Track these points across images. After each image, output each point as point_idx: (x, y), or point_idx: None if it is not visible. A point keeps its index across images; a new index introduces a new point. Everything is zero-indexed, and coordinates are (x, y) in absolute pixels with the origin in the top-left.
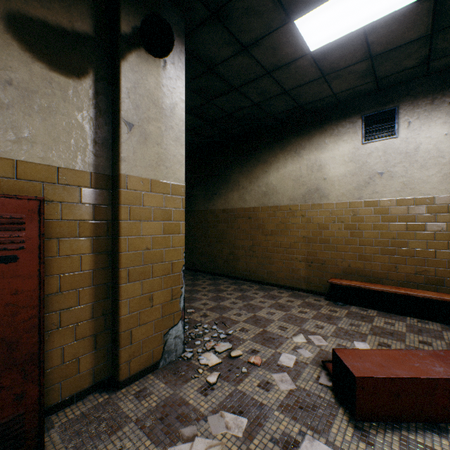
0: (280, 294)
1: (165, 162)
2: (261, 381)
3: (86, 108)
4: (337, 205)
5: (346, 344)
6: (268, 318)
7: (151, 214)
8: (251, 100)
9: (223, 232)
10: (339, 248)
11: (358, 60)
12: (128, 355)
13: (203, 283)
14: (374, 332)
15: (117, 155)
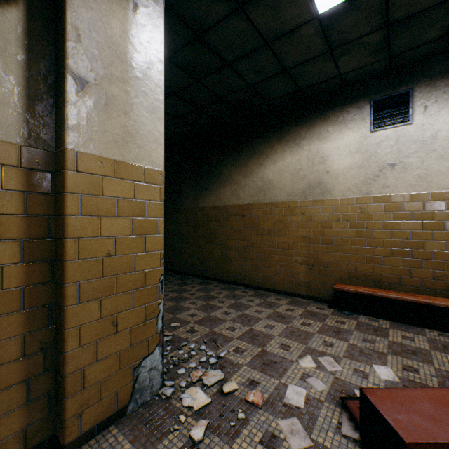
0: (278, 301)
1: (136, 139)
2: (264, 433)
3: (12, 50)
4: (342, 201)
5: (364, 369)
6: (267, 332)
7: (115, 208)
8: (246, 80)
9: (215, 231)
10: (345, 249)
11: (373, 28)
12: (78, 405)
13: (192, 288)
14: (393, 351)
15: (61, 122)
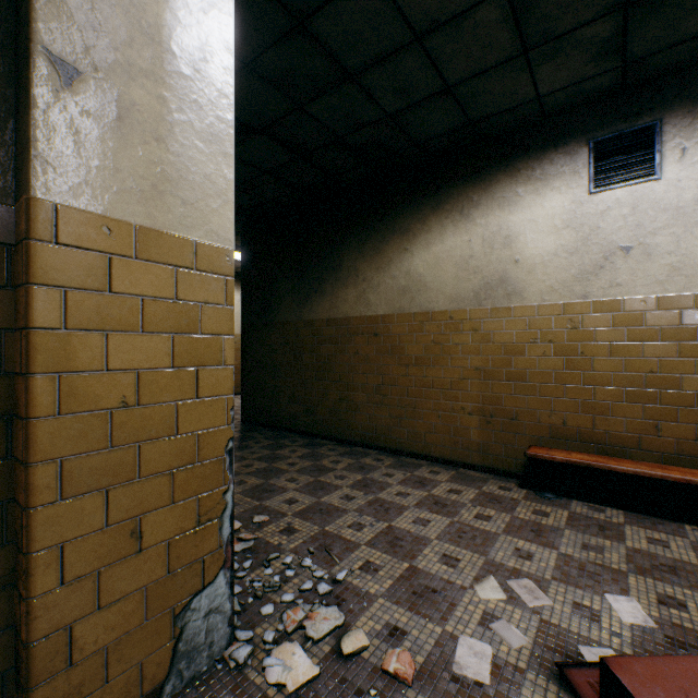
0: (435, 475)
1: (179, 188)
2: None
3: None
4: (541, 310)
5: (591, 604)
6: (418, 533)
7: (137, 315)
8: (381, 106)
9: (329, 360)
10: (545, 390)
11: (599, 10)
12: (59, 697)
13: (291, 453)
14: (638, 567)
15: (23, 146)
